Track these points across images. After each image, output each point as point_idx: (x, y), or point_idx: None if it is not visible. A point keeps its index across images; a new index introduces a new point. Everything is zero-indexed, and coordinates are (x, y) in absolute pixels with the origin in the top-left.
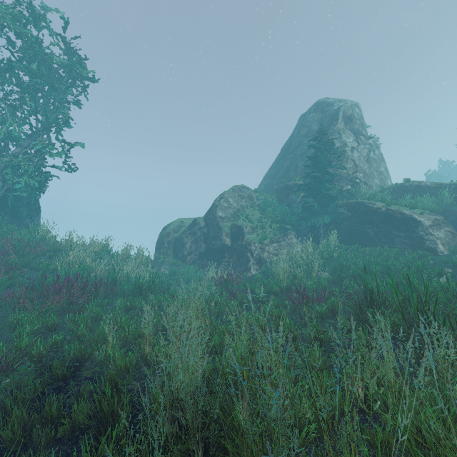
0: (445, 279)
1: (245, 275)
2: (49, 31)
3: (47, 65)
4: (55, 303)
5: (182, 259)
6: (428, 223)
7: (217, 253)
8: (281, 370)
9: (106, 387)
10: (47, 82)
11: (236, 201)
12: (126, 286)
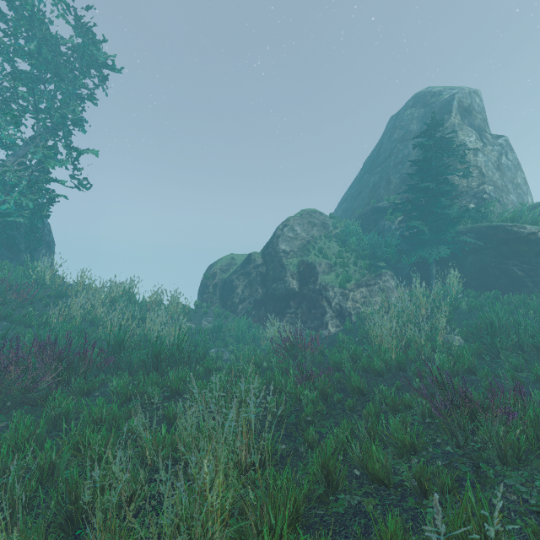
0: None
1: (320, 334)
2: None
3: (52, 47)
4: None
5: (231, 308)
6: None
7: (279, 301)
8: None
9: None
10: (49, 67)
11: (305, 229)
12: (134, 354)
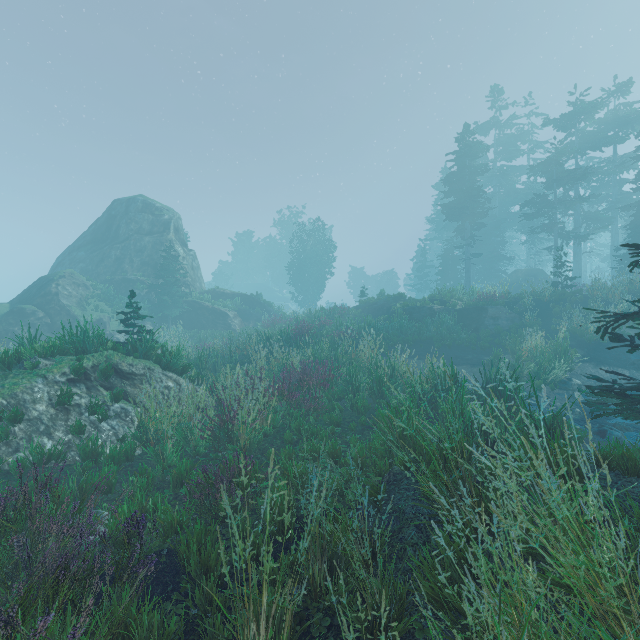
0: None
1: None
2: None
3: None
4: None
5: None
6: (232, 316)
7: None
8: None
9: None
10: None
11: (74, 289)
12: None
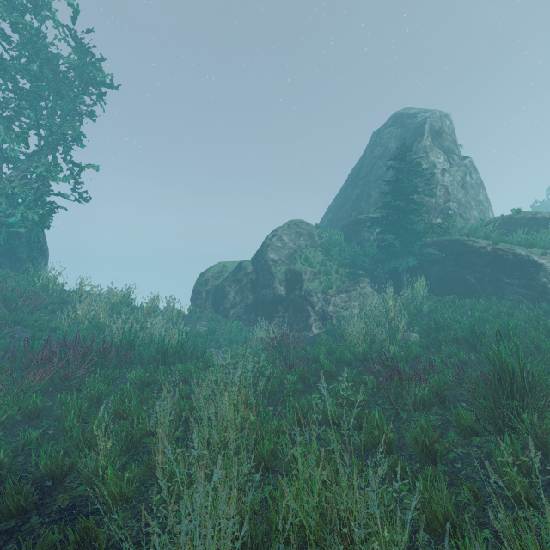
0: None
1: (304, 335)
2: (54, 21)
3: (52, 66)
4: (38, 379)
5: (224, 313)
6: None
7: (268, 306)
8: (387, 534)
9: (74, 544)
10: (51, 87)
11: (293, 239)
12: (145, 351)
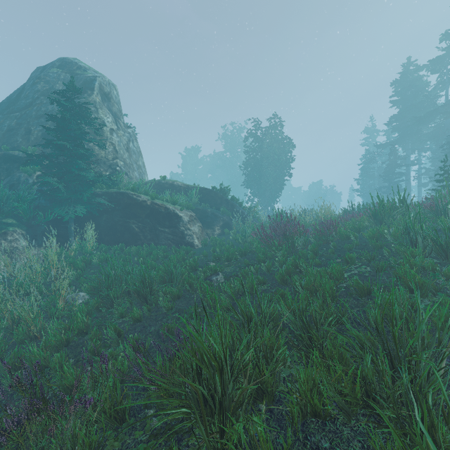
0: (221, 276)
1: None
2: None
3: None
4: None
5: None
6: (187, 219)
7: None
8: None
9: None
10: None
11: None
12: None
